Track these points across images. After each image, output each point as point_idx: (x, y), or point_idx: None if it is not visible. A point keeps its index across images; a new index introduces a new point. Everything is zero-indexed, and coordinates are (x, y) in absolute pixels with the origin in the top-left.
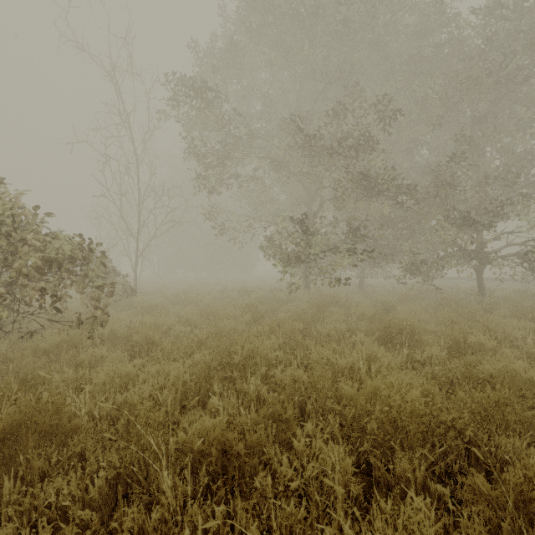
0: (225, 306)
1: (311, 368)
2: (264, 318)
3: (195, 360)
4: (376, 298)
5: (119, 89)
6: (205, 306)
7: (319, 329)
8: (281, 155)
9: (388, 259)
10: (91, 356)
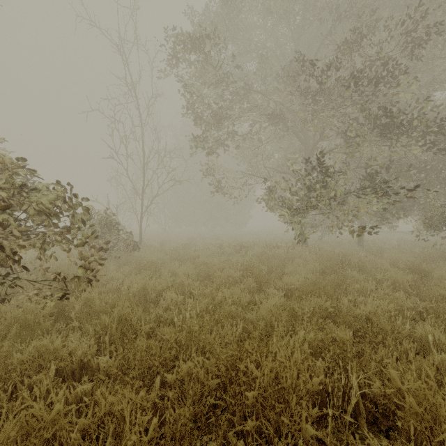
0: (222, 265)
1: (377, 400)
2: (269, 284)
3: (180, 373)
4: (393, 258)
5: (126, 60)
6: (202, 263)
7: (346, 305)
8: (278, 108)
9: (399, 214)
10: (36, 352)
